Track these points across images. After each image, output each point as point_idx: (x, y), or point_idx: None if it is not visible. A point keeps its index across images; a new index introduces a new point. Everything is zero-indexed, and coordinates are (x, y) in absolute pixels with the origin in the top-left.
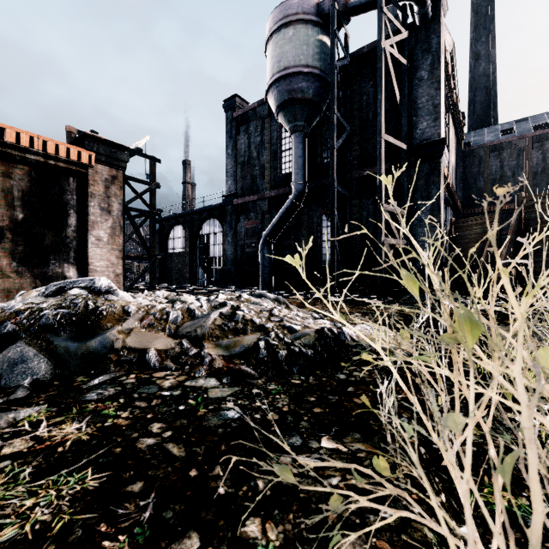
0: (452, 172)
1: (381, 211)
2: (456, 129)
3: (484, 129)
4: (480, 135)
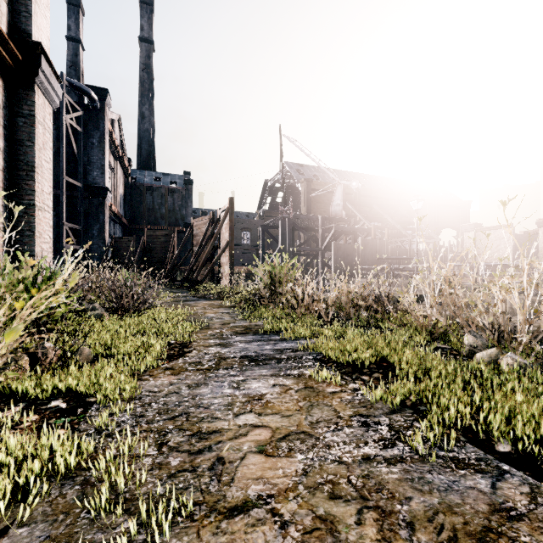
0: (120, 200)
1: (63, 226)
2: (124, 170)
3: (146, 171)
4: (143, 175)
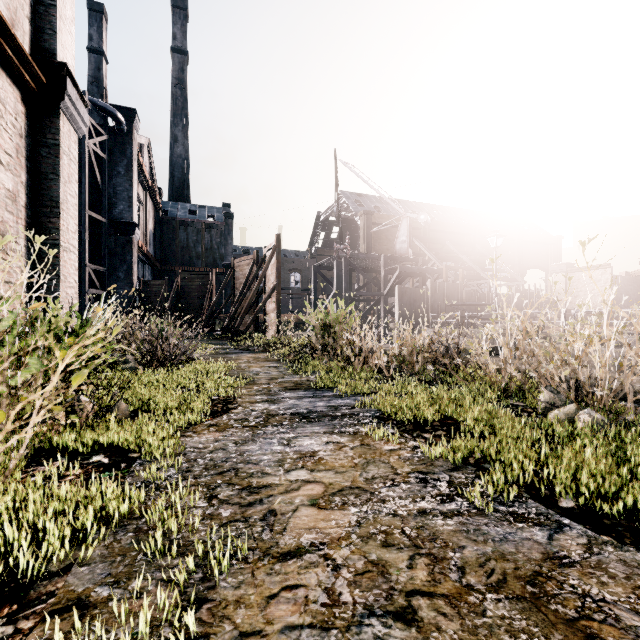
0: (150, 237)
1: (85, 268)
2: (154, 203)
3: (179, 203)
4: (176, 208)
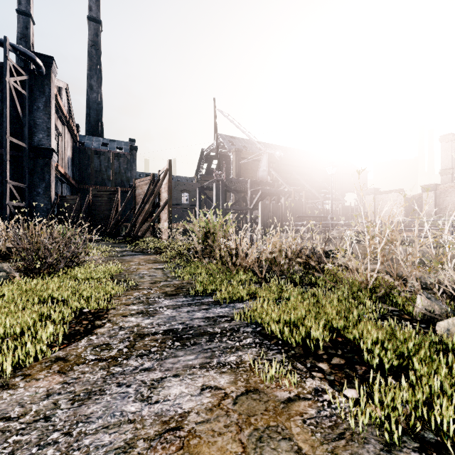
0: (68, 162)
1: (6, 184)
2: (72, 135)
3: (94, 137)
4: (91, 141)
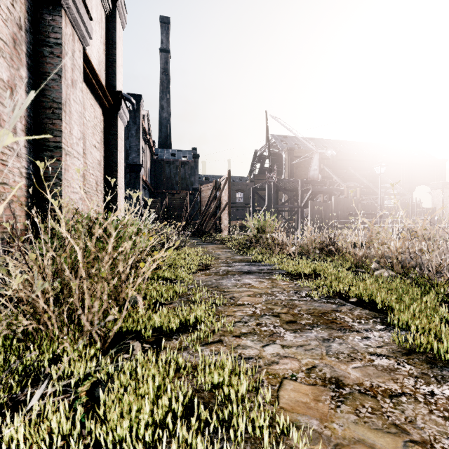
0: (148, 172)
1: None
2: (150, 150)
3: (165, 149)
4: (163, 153)
